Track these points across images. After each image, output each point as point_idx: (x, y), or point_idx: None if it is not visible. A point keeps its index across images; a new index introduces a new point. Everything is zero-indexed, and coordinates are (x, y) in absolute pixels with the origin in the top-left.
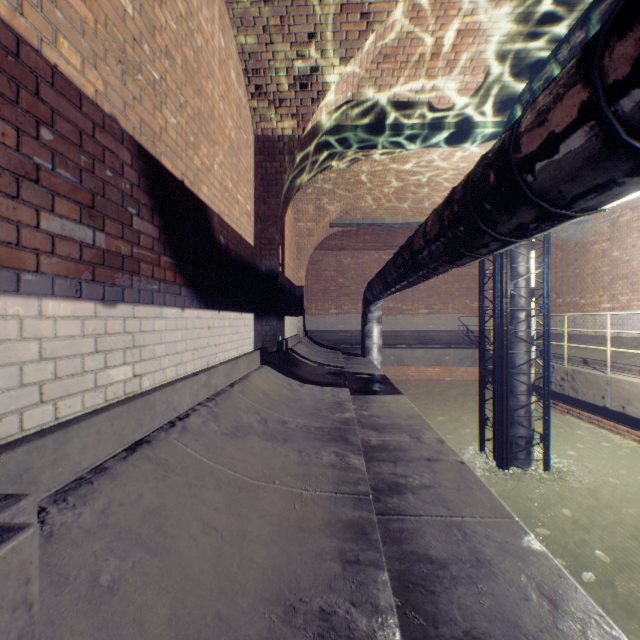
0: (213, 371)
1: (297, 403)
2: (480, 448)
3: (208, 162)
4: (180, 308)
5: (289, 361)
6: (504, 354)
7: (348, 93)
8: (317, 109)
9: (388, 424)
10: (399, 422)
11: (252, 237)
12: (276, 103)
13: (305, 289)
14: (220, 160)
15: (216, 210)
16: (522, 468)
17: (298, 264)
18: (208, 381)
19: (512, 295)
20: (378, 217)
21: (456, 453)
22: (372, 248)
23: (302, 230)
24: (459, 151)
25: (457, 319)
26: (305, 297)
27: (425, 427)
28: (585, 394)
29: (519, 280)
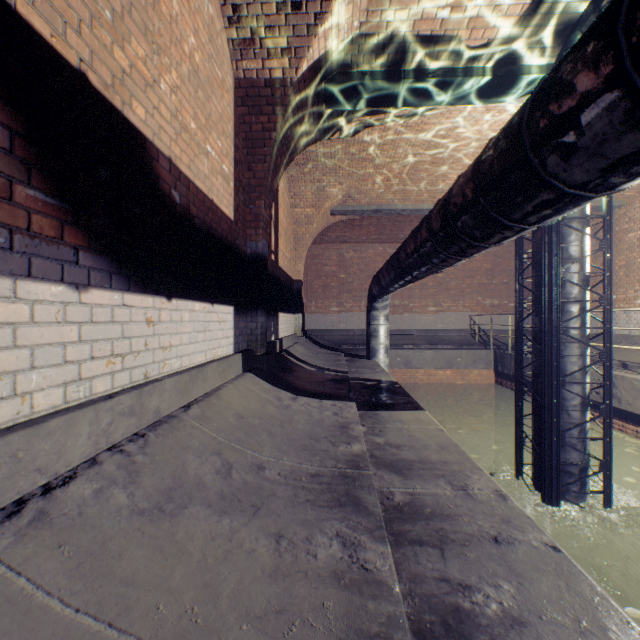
0: (150, 388)
1: (285, 428)
2: (517, 474)
3: (147, 71)
4: (75, 286)
5: (281, 366)
6: (553, 358)
7: (354, 22)
8: (314, 40)
9: (414, 461)
10: (429, 457)
11: (231, 208)
12: (261, 32)
13: (304, 285)
14: (173, 81)
15: (164, 150)
16: (576, 504)
17: (295, 255)
18: (138, 405)
19: (562, 283)
20: (385, 203)
21: (536, 524)
22: (376, 241)
23: (300, 217)
24: (486, 114)
25: (468, 317)
26: (304, 293)
27: (469, 466)
28: (631, 404)
29: (571, 264)
